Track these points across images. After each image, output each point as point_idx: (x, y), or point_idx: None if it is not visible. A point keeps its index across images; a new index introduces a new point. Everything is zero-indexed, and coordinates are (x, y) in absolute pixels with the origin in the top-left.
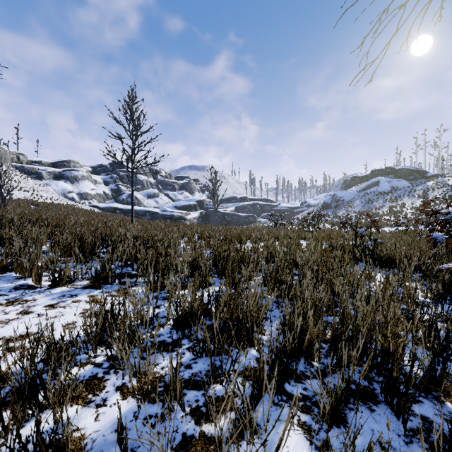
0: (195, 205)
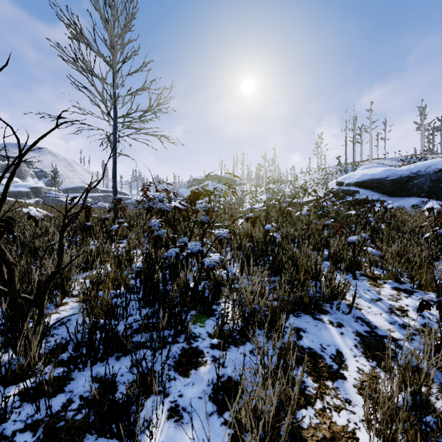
0: (29, 192)
